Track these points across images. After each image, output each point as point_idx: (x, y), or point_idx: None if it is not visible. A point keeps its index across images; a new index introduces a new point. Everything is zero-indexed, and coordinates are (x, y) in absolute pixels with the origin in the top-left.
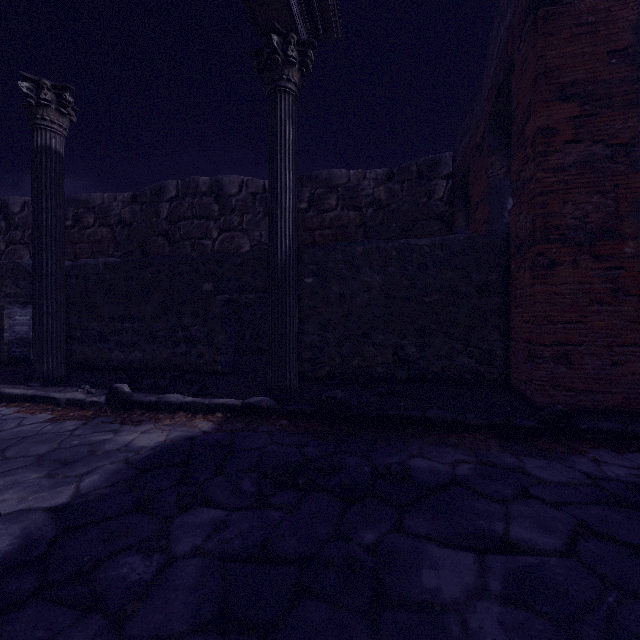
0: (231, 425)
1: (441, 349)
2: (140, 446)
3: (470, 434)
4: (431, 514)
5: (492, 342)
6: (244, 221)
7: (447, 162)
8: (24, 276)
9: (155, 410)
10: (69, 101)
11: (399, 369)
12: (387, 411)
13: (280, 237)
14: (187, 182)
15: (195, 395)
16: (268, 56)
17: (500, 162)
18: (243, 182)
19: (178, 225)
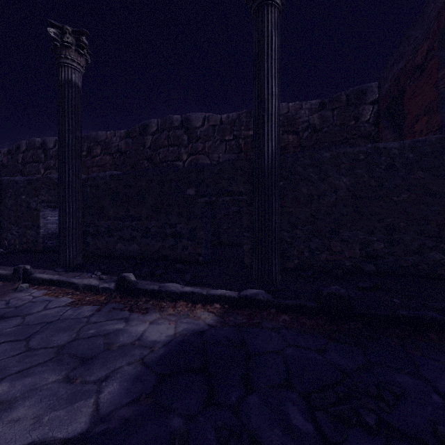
0: (233, 318)
1: (411, 245)
2: (152, 340)
3: None
4: None
5: None
6: (206, 146)
7: (373, 90)
8: (53, 187)
9: (157, 298)
10: (85, 43)
11: (366, 263)
12: (397, 311)
13: (267, 140)
14: (164, 120)
15: (188, 283)
16: None
17: None
18: (205, 117)
19: (158, 151)
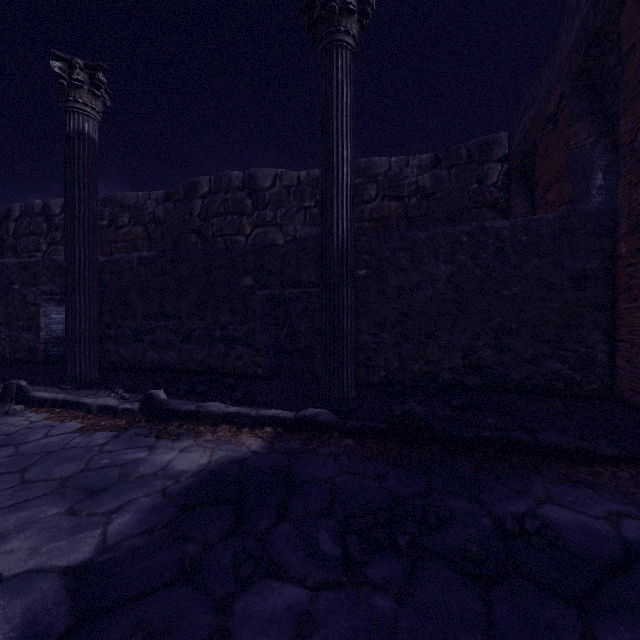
0: (285, 444)
1: (524, 352)
2: (180, 470)
3: (605, 468)
4: (636, 622)
5: (592, 344)
6: (278, 216)
7: (502, 143)
8: (59, 273)
9: (194, 421)
10: (102, 81)
11: (470, 375)
12: (481, 432)
13: (336, 219)
14: (220, 177)
15: (237, 403)
16: (322, 6)
17: (586, 130)
18: (277, 175)
19: (211, 222)
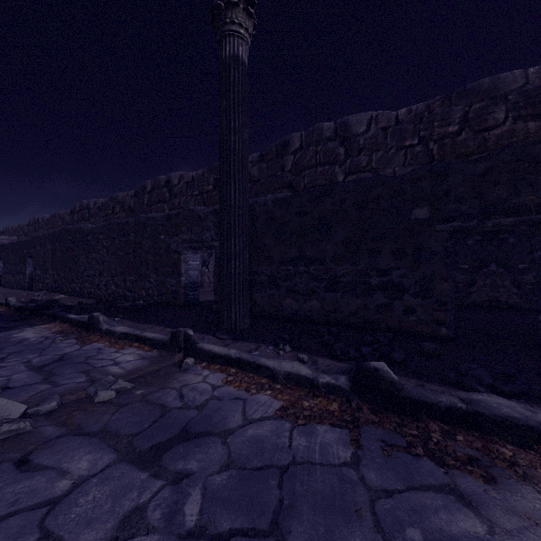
0: None
1: None
2: None
3: None
4: None
5: None
6: (373, 160)
7: None
8: (197, 222)
9: (469, 428)
10: None
11: None
12: None
13: None
14: (311, 131)
15: (493, 391)
16: None
17: None
18: (372, 118)
19: (302, 175)
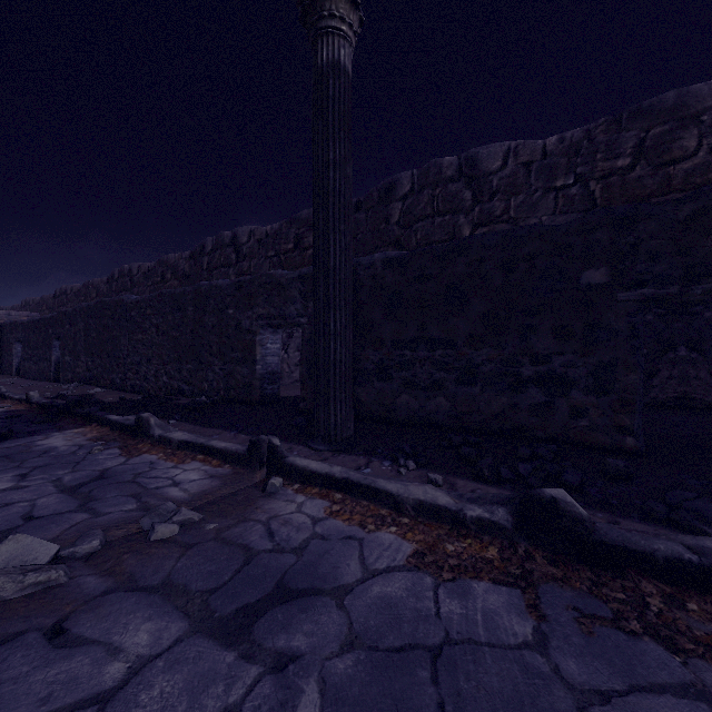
0: None
1: None
2: None
3: None
4: None
5: None
6: (511, 206)
7: None
8: (277, 291)
9: (704, 592)
10: None
11: None
12: None
13: None
14: (425, 169)
15: None
16: None
17: None
18: (509, 150)
19: (414, 228)
